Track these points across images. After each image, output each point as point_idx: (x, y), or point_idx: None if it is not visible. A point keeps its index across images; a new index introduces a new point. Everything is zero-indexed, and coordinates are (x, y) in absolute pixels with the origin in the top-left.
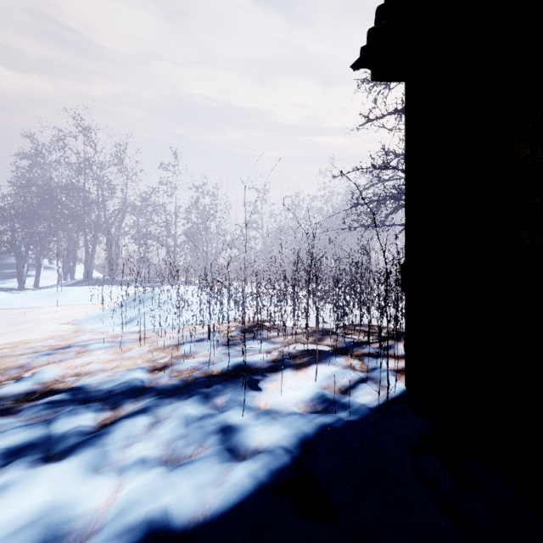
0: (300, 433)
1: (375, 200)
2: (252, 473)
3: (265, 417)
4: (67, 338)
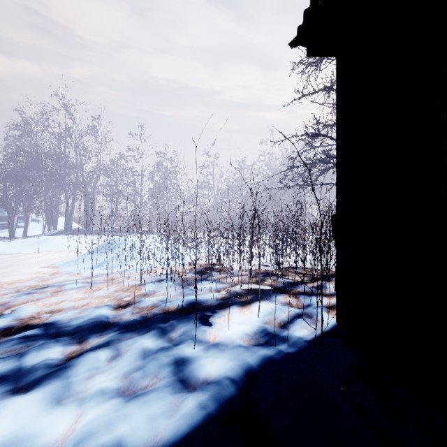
0: (245, 364)
1: (308, 163)
2: (201, 403)
3: (213, 350)
4: (46, 279)
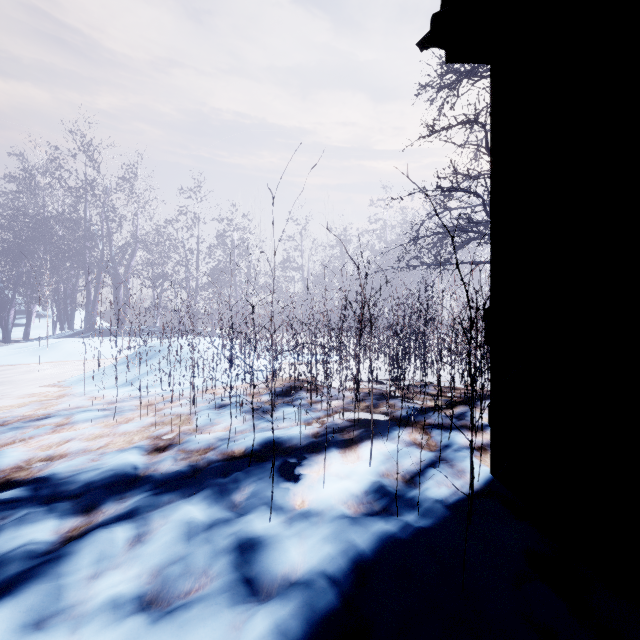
0: (351, 550)
1: (440, 232)
2: (278, 626)
3: (301, 524)
4: (48, 405)
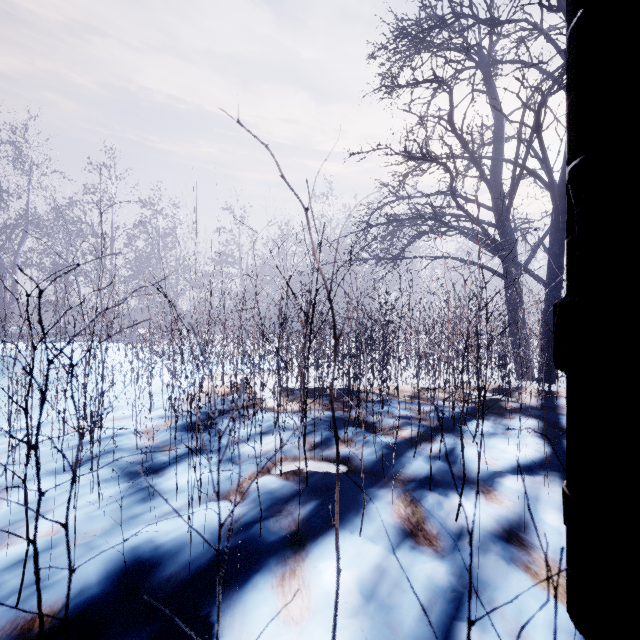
0: None
1: (396, 219)
2: None
3: None
4: None
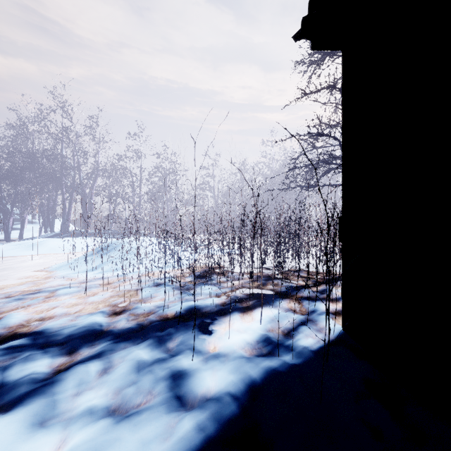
0: (247, 378)
1: (310, 164)
2: (199, 425)
3: (213, 362)
4: (39, 283)
